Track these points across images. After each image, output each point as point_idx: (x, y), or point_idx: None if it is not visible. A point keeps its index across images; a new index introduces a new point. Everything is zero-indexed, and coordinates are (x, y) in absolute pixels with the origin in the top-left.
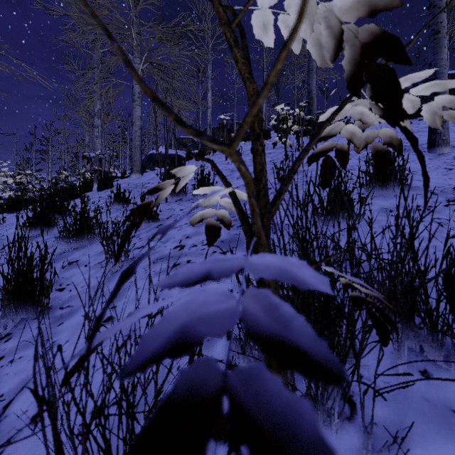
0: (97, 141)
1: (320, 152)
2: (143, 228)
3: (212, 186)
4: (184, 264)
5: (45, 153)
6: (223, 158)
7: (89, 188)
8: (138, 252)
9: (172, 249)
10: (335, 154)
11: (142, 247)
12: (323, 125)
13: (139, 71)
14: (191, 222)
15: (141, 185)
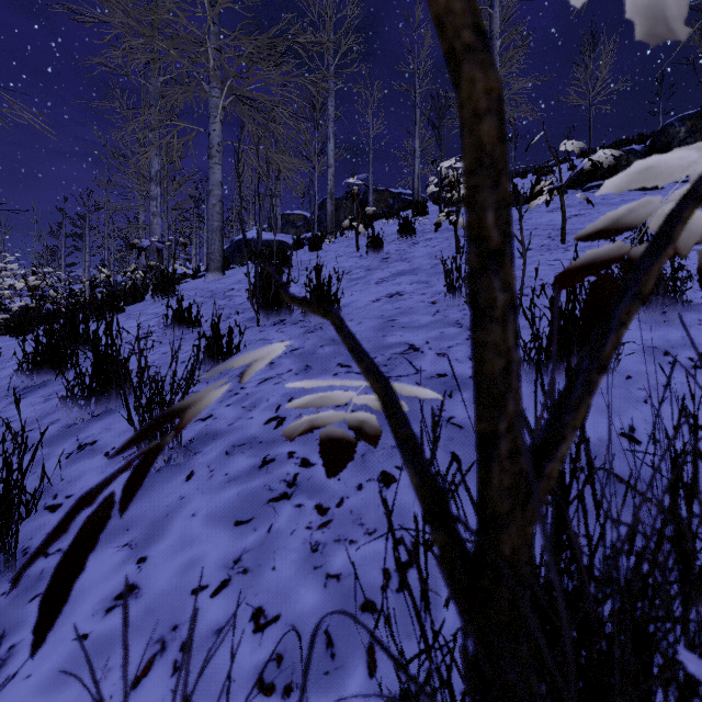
0: (155, 221)
1: (586, 264)
2: (214, 377)
3: (337, 378)
4: (282, 460)
5: (80, 238)
6: (353, 247)
7: (140, 296)
8: (201, 429)
9: (262, 424)
10: (624, 270)
11: (210, 417)
12: (682, 212)
13: (219, 109)
14: (286, 434)
15: (220, 294)
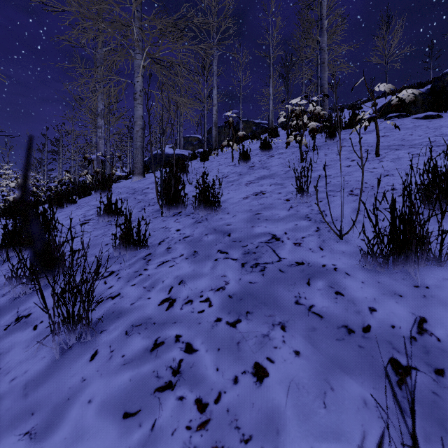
0: (100, 142)
1: None
2: (126, 259)
3: None
4: (170, 343)
5: (56, 153)
6: (229, 158)
7: (88, 192)
8: (110, 307)
9: (157, 305)
10: None
11: (118, 295)
12: None
13: (140, 68)
14: None
15: (140, 191)
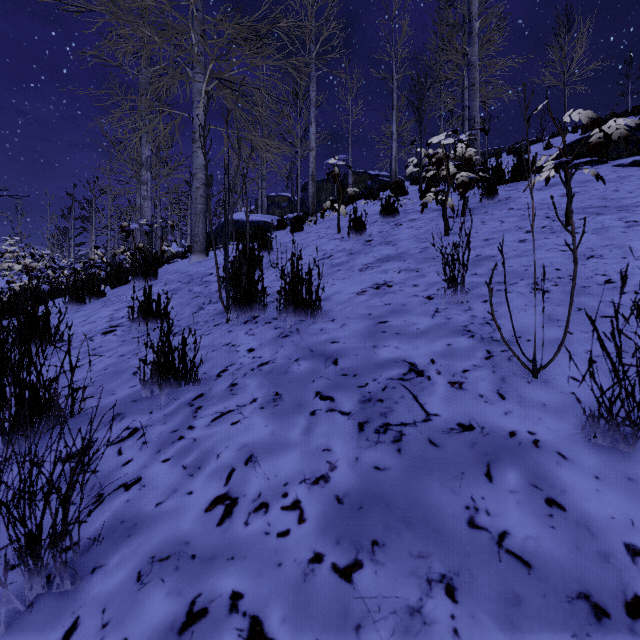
0: (146, 205)
1: None
2: (161, 404)
3: None
4: (219, 616)
5: (87, 220)
6: (334, 228)
7: (125, 278)
8: (118, 508)
9: (202, 510)
10: None
11: (136, 482)
12: None
13: (202, 94)
14: None
15: (198, 279)
